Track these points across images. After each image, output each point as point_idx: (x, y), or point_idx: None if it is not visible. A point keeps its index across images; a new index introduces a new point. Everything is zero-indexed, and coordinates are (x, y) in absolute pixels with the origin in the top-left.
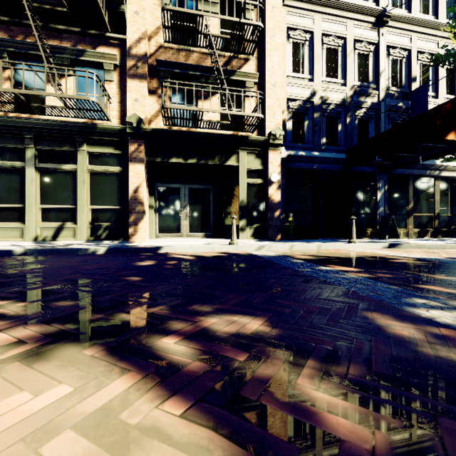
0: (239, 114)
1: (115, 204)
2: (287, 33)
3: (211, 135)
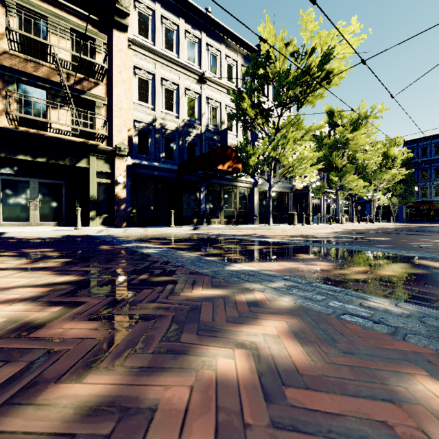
0: (85, 130)
1: None
2: (134, 70)
3: (62, 140)
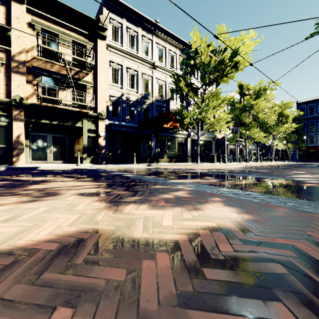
0: (82, 104)
1: (2, 144)
2: (110, 63)
3: (67, 110)
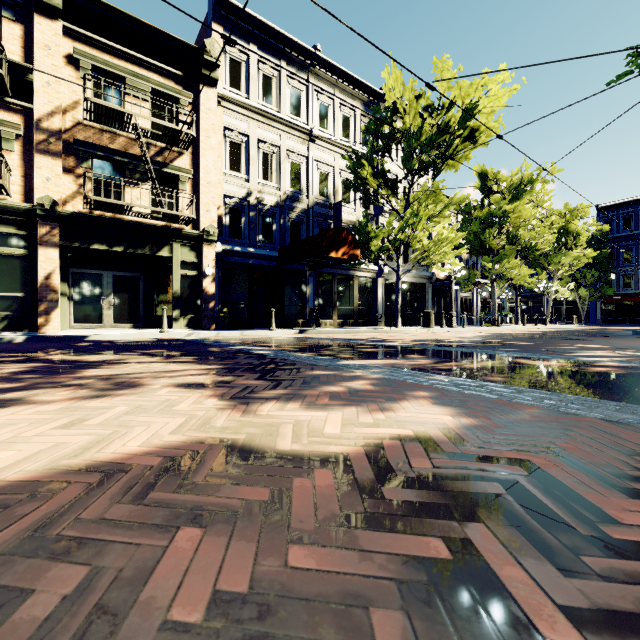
0: (170, 213)
1: (18, 290)
2: (224, 132)
3: (142, 225)
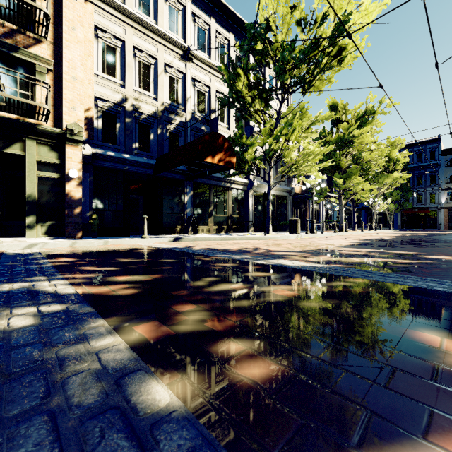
0: (12, 98)
1: None
2: (96, 32)
3: None
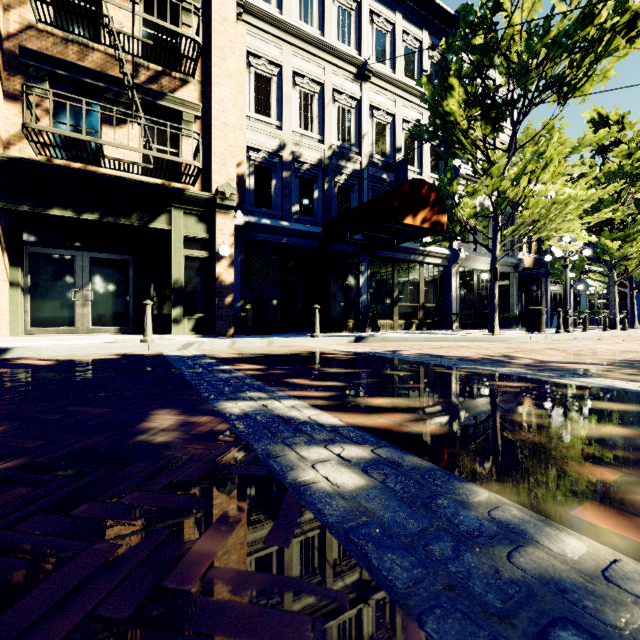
0: (162, 157)
1: None
2: (248, 59)
3: (124, 180)
